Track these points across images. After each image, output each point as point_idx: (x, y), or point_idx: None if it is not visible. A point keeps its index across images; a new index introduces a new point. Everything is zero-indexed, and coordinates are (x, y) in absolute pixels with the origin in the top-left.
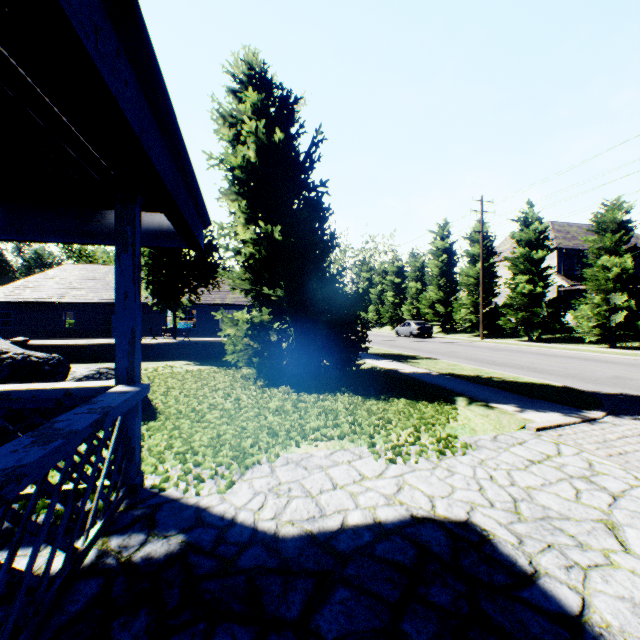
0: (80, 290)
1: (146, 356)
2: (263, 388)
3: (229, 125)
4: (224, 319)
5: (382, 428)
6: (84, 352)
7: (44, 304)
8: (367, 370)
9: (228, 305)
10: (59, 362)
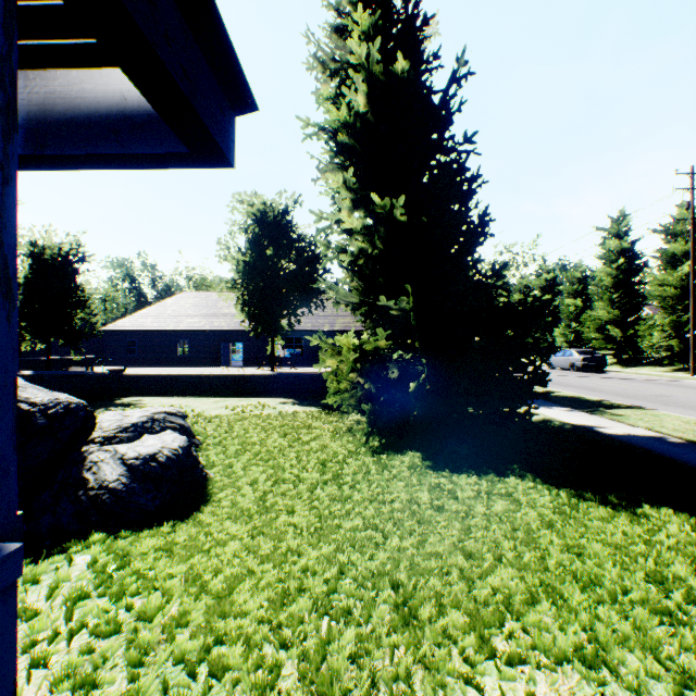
0: (193, 317)
1: (240, 390)
2: (378, 454)
3: (330, 73)
4: (322, 345)
5: (689, 627)
6: (176, 384)
7: (162, 332)
8: (539, 426)
9: (337, 331)
10: (66, 411)
